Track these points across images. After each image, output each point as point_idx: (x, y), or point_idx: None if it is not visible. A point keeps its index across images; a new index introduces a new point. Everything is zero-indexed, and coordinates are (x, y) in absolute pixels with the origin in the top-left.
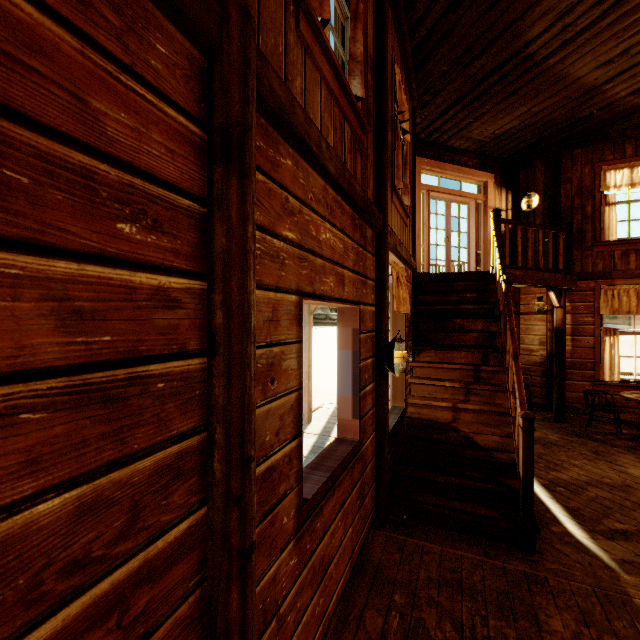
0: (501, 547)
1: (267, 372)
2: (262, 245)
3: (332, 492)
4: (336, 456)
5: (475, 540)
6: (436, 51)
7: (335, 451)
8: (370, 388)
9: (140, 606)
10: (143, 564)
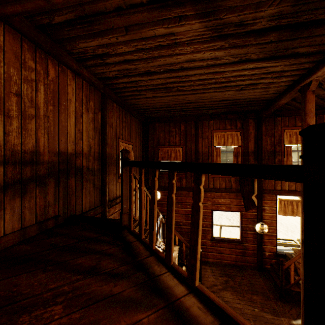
0: (276, 294)
1: (204, 218)
2: (203, 205)
3: (224, 243)
4: (230, 239)
5: (273, 289)
6: (322, 106)
7: (232, 239)
8: (251, 232)
9: (189, 230)
10: (189, 227)
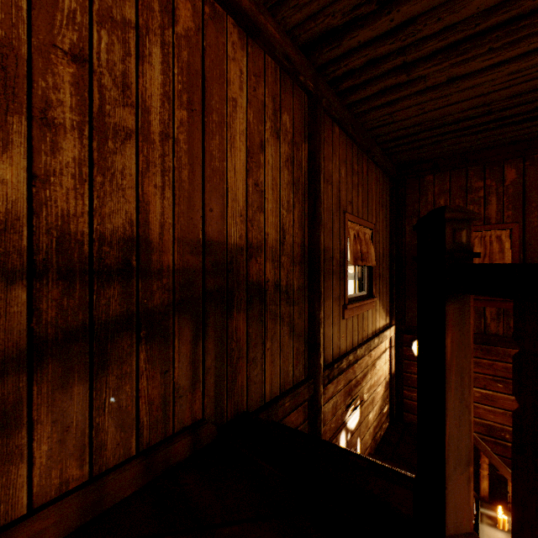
0: None
1: None
2: None
3: None
4: None
5: None
6: None
7: None
8: None
9: None
10: None
